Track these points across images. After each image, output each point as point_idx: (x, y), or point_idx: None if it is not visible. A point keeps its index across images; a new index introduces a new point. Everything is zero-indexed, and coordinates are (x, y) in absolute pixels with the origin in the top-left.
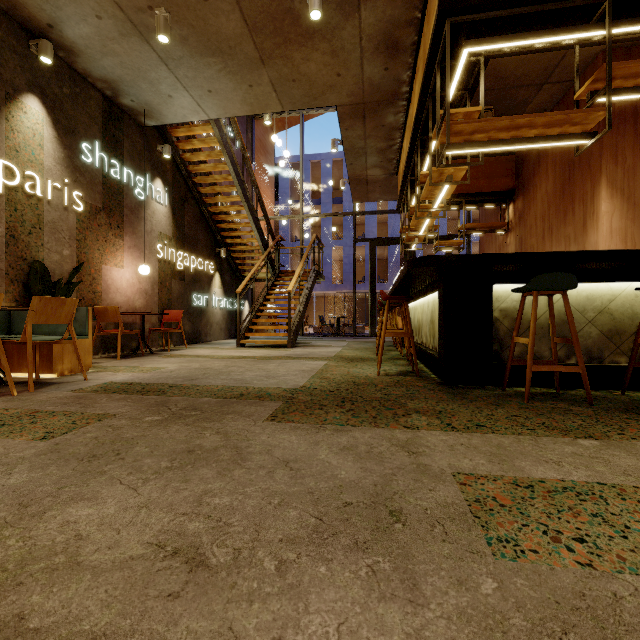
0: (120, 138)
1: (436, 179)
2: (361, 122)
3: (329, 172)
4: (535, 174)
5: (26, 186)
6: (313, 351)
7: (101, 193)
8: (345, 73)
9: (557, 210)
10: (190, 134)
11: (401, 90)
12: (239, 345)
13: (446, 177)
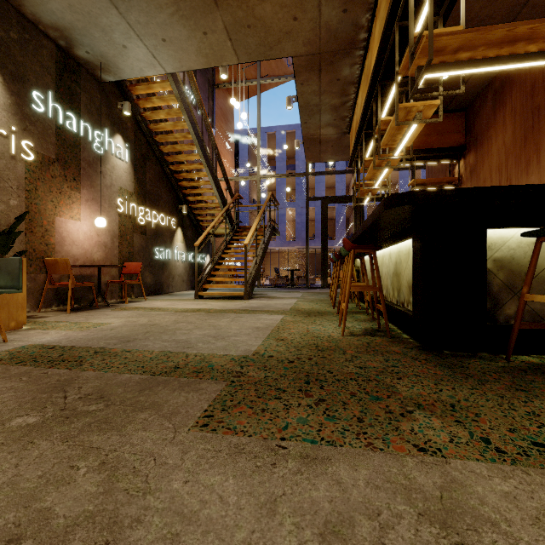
0: (76, 91)
1: (401, 120)
2: (316, 76)
3: (283, 142)
4: (490, 127)
5: None
6: (269, 303)
7: (55, 144)
8: (302, 16)
9: (517, 160)
10: (149, 92)
11: (359, 37)
12: (197, 297)
13: (414, 115)
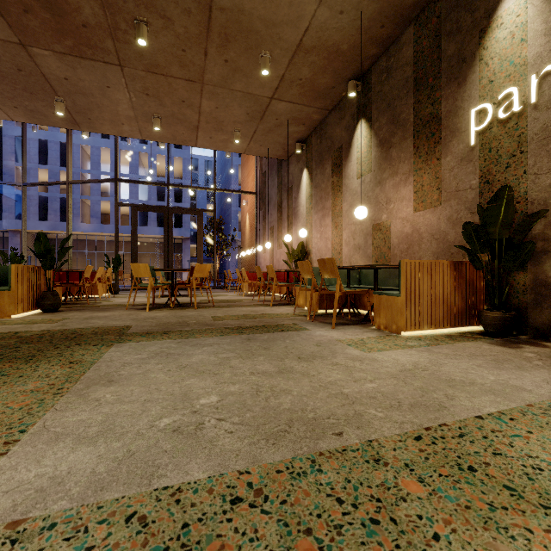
0: None
1: None
2: None
3: None
4: None
5: (500, 113)
6: None
7: None
8: None
9: None
10: None
11: None
12: None
13: None
